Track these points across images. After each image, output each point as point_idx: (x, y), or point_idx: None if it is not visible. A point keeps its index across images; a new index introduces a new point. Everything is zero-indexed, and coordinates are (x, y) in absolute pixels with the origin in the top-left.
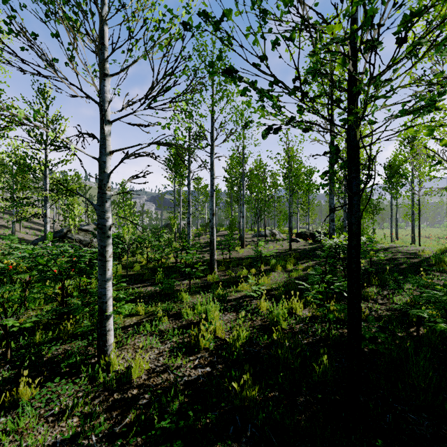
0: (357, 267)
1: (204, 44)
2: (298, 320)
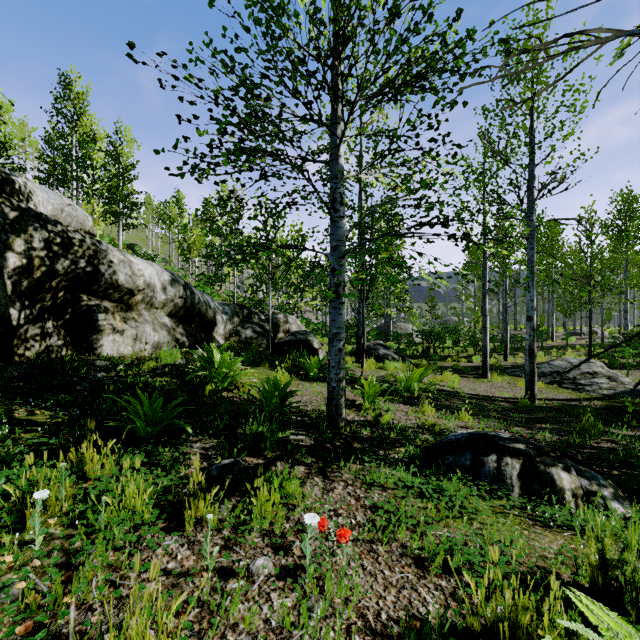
0: (590, 332)
1: None
2: None
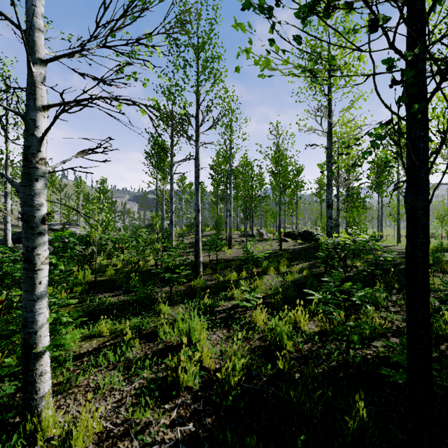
0: (426, 278)
1: (188, 10)
2: (305, 339)
